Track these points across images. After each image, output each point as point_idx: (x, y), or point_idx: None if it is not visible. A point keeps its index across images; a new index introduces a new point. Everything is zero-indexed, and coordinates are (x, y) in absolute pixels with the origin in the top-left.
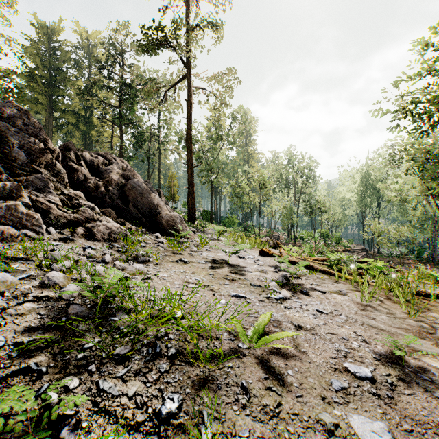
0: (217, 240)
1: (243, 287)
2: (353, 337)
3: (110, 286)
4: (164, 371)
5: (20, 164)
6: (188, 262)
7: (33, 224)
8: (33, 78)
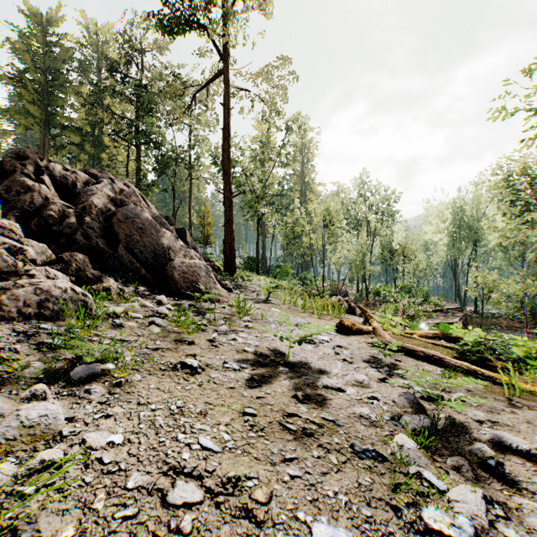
0: (264, 302)
1: (336, 470)
2: None
3: None
4: None
5: None
6: (199, 369)
7: None
8: (23, 83)
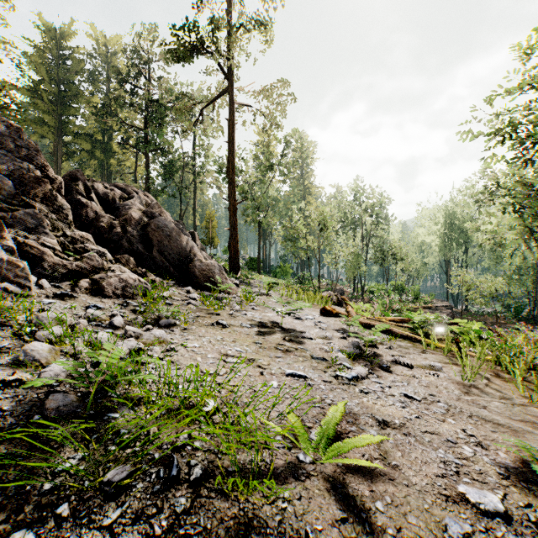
0: (266, 295)
1: (301, 361)
2: (462, 438)
3: (113, 364)
4: (182, 511)
5: (6, 195)
6: (227, 325)
7: (17, 275)
8: (38, 93)
